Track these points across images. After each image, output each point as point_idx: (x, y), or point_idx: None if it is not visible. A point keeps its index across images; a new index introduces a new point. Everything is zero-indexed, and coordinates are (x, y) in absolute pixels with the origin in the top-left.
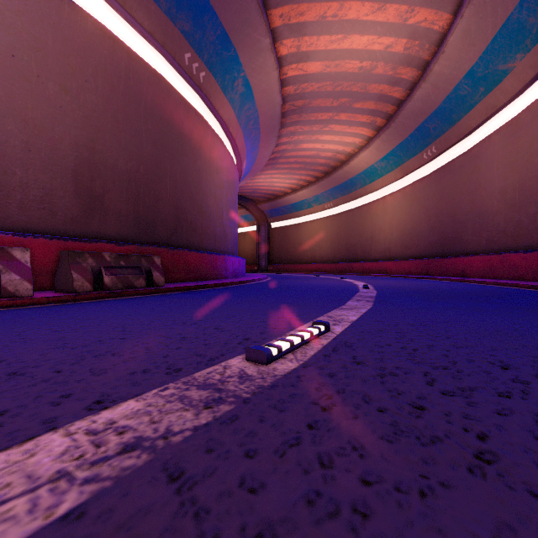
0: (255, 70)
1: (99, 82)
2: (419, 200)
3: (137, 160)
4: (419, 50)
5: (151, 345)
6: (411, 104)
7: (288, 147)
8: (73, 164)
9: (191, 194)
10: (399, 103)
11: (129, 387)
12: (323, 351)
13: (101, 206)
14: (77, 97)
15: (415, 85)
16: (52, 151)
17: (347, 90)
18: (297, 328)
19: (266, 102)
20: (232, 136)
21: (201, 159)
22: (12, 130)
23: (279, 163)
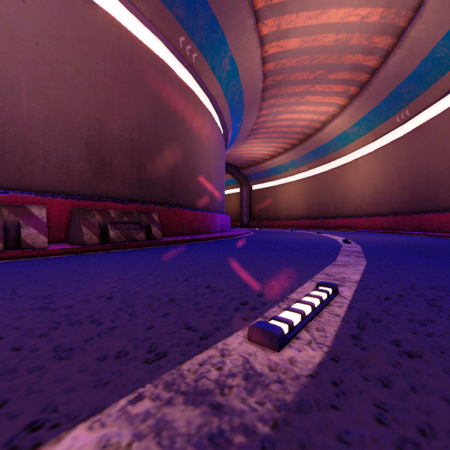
0: (239, 49)
1: (108, 64)
2: (392, 161)
3: (139, 131)
4: (395, 18)
5: (137, 309)
6: (385, 71)
7: (268, 118)
8: (86, 135)
9: (185, 160)
10: (373, 71)
11: (89, 390)
12: (346, 328)
13: (109, 170)
14: (90, 78)
15: (390, 52)
16: (69, 124)
17: (323, 62)
18: (297, 289)
19: (249, 79)
20: (219, 110)
21: (193, 129)
22: (36, 107)
23: (259, 133)
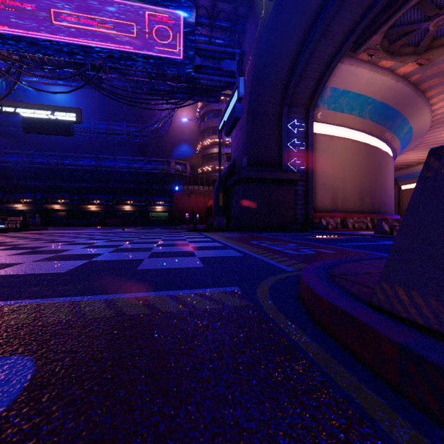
0: (416, 121)
1: (363, 162)
2: None
3: (371, 183)
4: None
5: None
6: None
7: (428, 138)
8: (359, 190)
9: (383, 189)
10: None
11: None
12: None
13: (364, 202)
14: (359, 169)
15: None
16: (355, 188)
17: None
18: None
19: (419, 129)
20: (396, 152)
21: (386, 172)
22: (349, 185)
23: (417, 147)
